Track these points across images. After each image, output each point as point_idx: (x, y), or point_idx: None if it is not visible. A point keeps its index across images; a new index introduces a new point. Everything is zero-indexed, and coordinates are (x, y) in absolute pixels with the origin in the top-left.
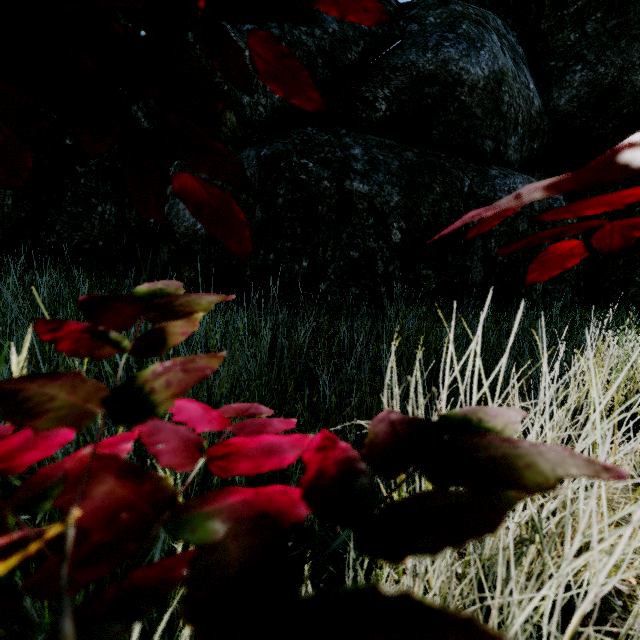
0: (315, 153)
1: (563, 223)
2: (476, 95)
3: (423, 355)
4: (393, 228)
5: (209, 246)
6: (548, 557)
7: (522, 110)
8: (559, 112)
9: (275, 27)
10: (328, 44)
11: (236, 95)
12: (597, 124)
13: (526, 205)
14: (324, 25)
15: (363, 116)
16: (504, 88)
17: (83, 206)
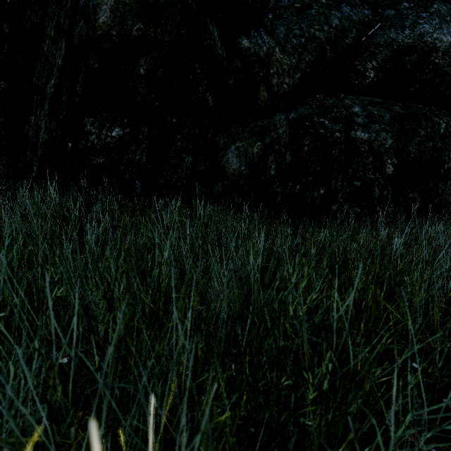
0: (328, 113)
1: None
2: (448, 57)
3: None
4: (387, 163)
5: (250, 181)
6: None
7: None
8: None
9: (296, 29)
10: (333, 35)
11: (268, 78)
12: None
13: None
14: (329, 22)
15: (356, 83)
16: None
17: (178, 159)
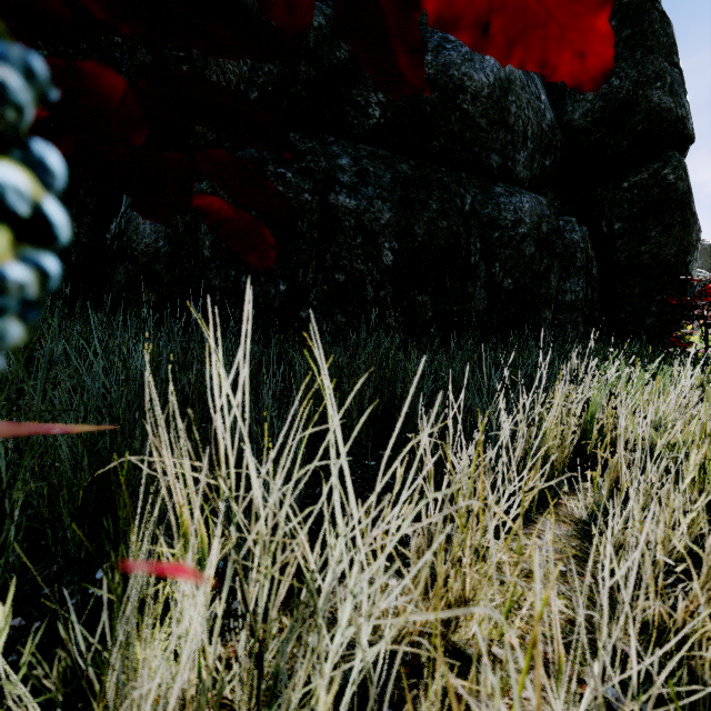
0: (295, 162)
1: (575, 247)
2: (480, 104)
3: (376, 387)
4: (384, 249)
5: (173, 266)
6: (323, 623)
7: (532, 123)
8: (573, 127)
9: None
10: (312, 39)
11: None
12: (612, 141)
13: (533, 226)
14: None
15: (354, 123)
16: (511, 98)
17: None
